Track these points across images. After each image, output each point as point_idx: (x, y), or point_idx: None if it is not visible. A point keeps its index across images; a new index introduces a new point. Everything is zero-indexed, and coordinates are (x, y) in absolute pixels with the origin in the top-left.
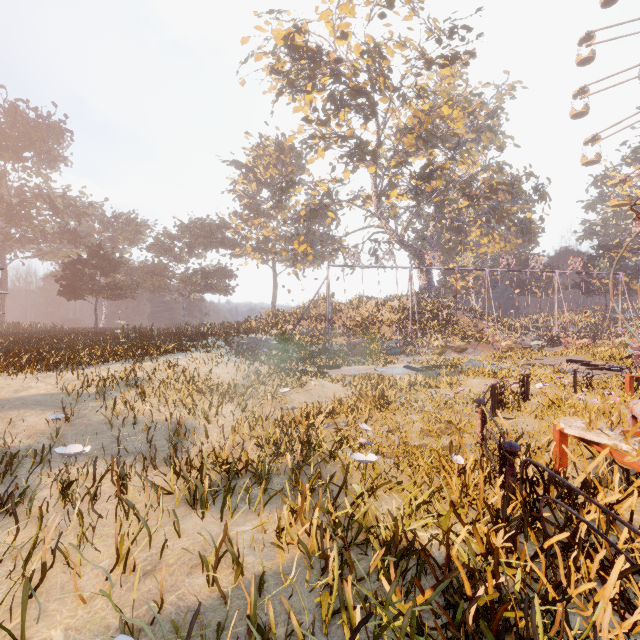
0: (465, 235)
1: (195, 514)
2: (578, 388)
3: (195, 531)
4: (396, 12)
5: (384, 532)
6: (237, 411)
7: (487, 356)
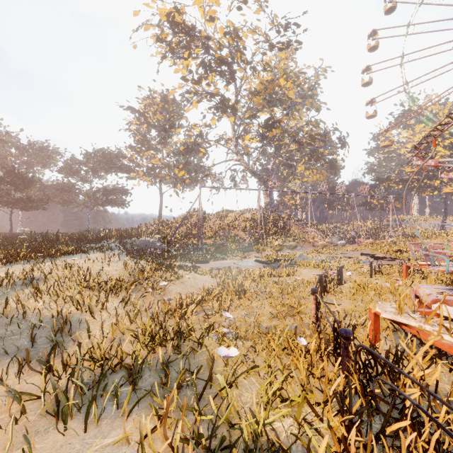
0: (294, 169)
1: (59, 425)
2: (373, 274)
3: (52, 451)
4: (249, 7)
5: (246, 435)
6: (121, 304)
7: (310, 252)
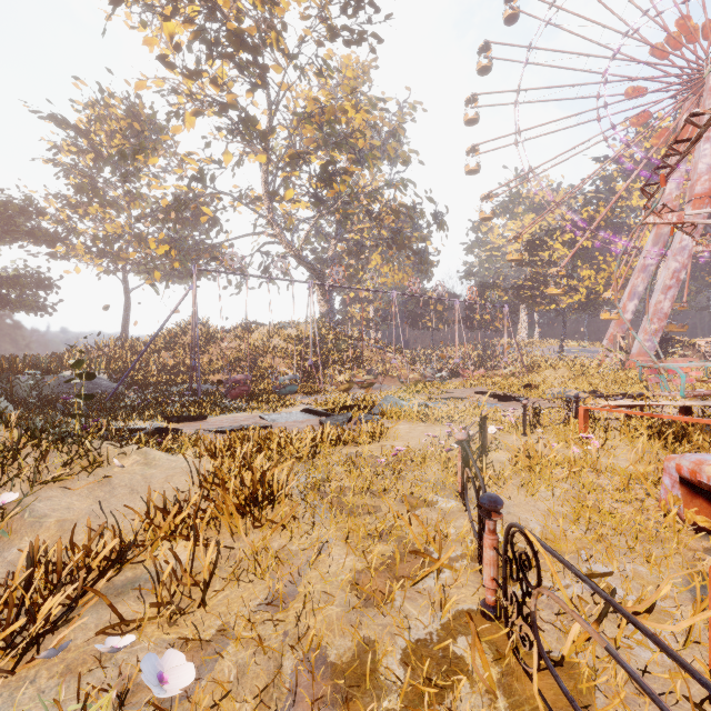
0: (367, 260)
1: None
2: (528, 428)
3: None
4: None
5: None
6: None
7: (398, 391)
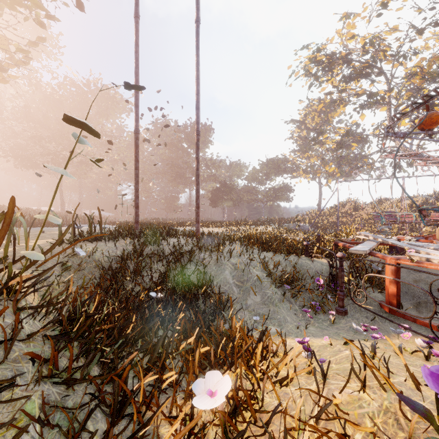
0: None
1: None
2: None
3: None
4: (389, 9)
5: None
6: None
7: None
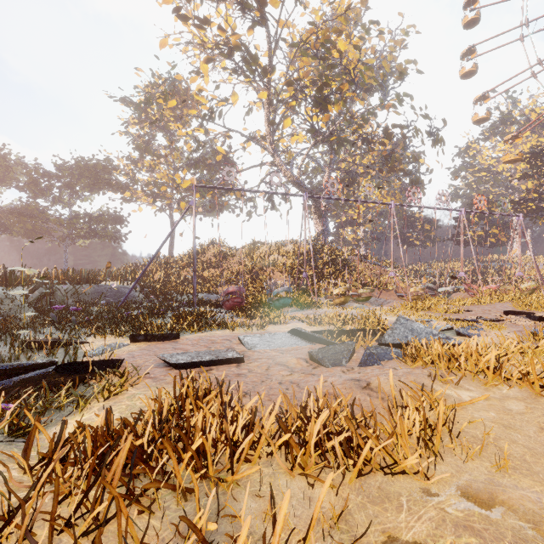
0: (358, 186)
1: None
2: None
3: None
4: None
5: None
6: None
7: (402, 307)
